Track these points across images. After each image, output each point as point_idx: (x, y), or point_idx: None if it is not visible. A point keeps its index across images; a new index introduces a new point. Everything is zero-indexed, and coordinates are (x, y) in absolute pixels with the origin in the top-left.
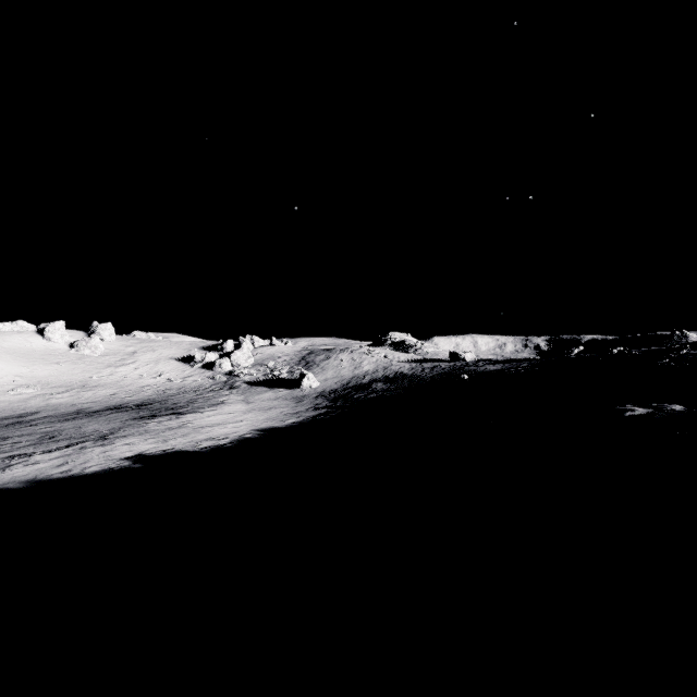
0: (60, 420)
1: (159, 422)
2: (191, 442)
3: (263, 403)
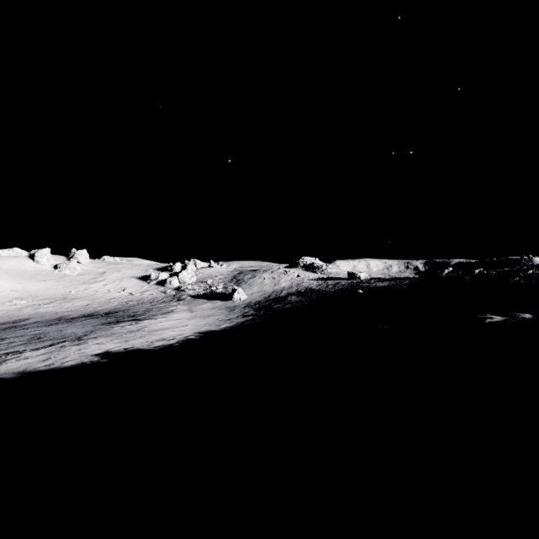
0: (46, 325)
1: (122, 326)
2: (146, 342)
3: (203, 312)
